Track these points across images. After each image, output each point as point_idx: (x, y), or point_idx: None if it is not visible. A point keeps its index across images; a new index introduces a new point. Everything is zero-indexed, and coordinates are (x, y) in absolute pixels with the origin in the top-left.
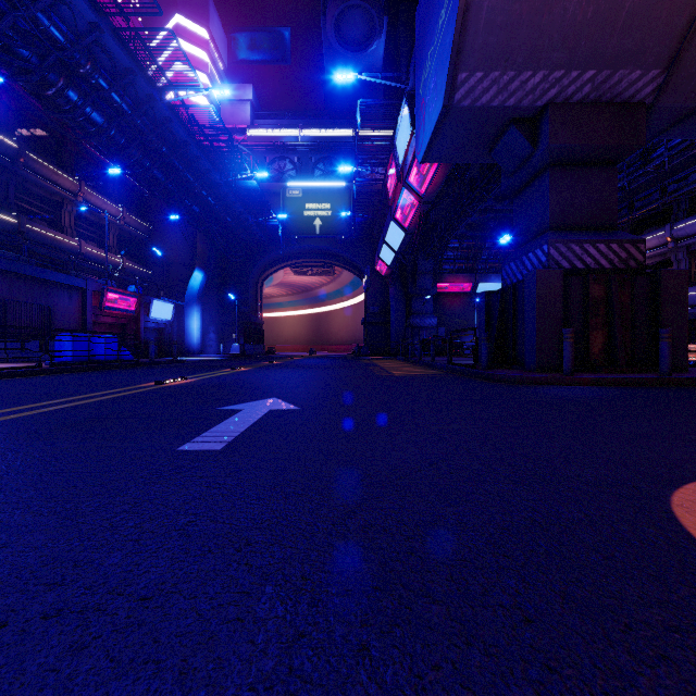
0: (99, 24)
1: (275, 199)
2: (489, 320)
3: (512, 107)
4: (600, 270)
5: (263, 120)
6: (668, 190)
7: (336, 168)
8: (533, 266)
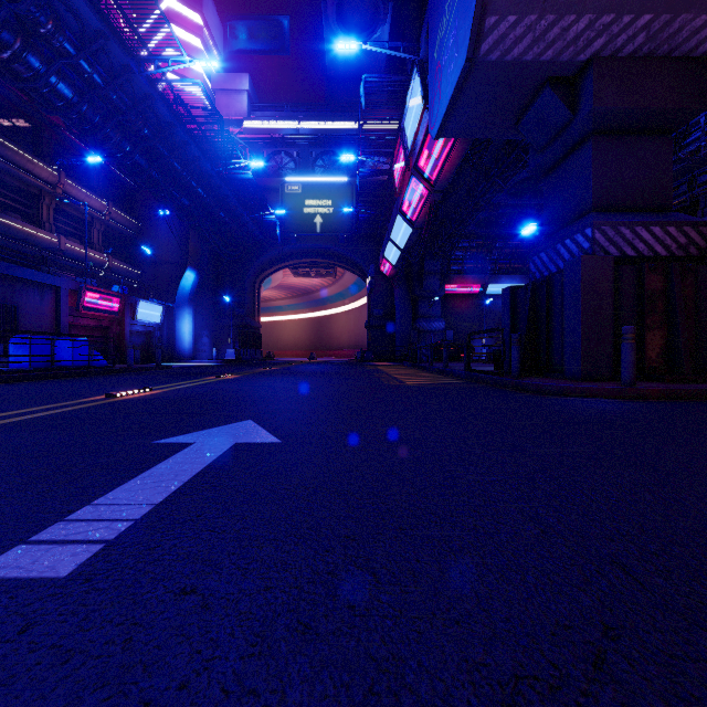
0: None
1: (273, 195)
2: (515, 320)
3: (549, 62)
4: (655, 258)
5: (261, 112)
6: (697, 182)
7: (338, 162)
8: (571, 255)
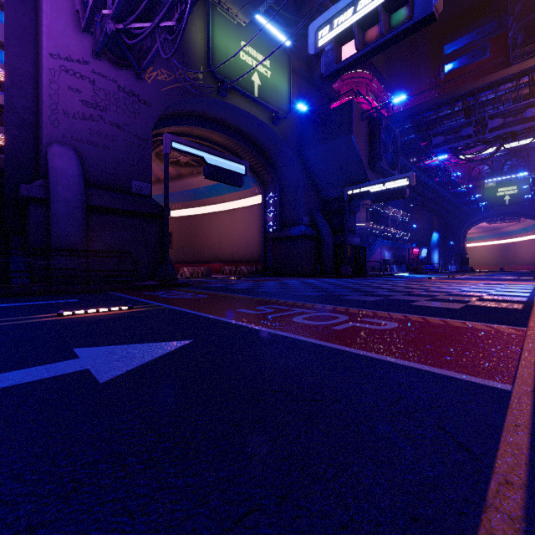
0: (439, 188)
1: (477, 189)
2: None
3: None
4: None
5: None
6: None
7: (521, 161)
8: None
